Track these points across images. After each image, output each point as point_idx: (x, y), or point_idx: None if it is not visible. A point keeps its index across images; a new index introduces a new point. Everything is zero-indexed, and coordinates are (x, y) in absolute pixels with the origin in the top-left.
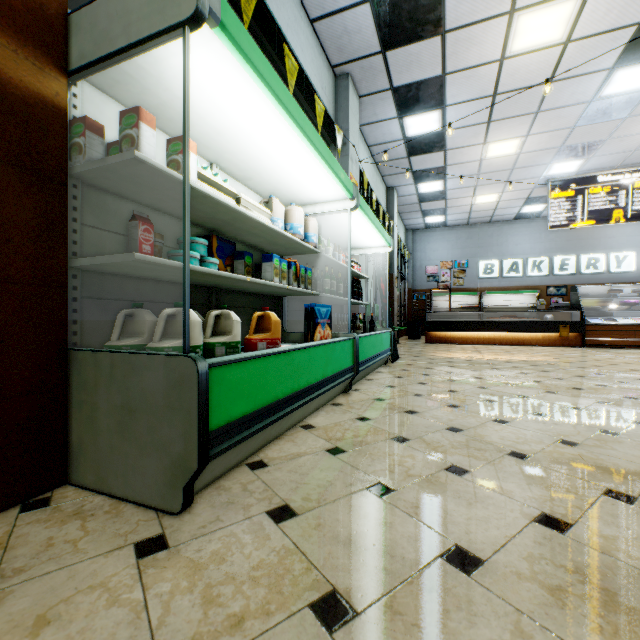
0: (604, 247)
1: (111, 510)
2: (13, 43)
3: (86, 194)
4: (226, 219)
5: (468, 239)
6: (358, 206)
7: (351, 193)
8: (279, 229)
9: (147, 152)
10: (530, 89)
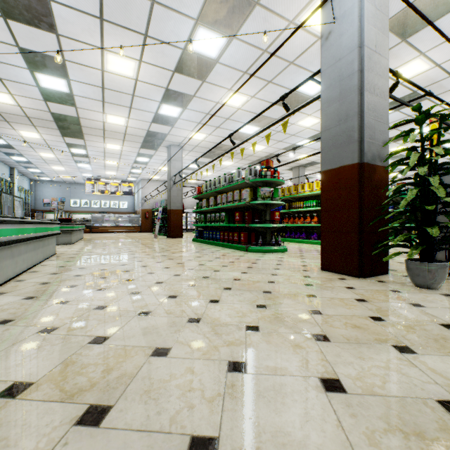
0: (119, 199)
1: None
2: None
3: None
4: None
5: (66, 189)
6: None
7: None
8: None
9: None
10: (55, 161)
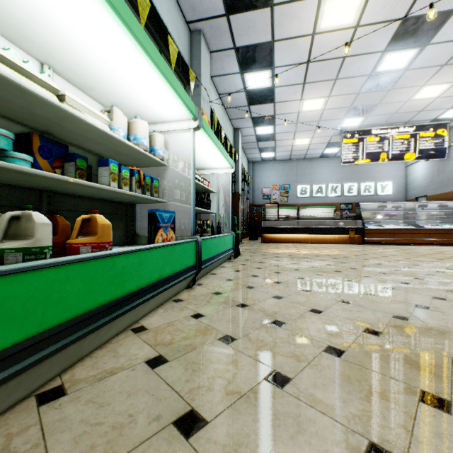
0: (374, 178)
1: None
2: None
3: None
4: (48, 116)
5: (290, 170)
6: (201, 127)
7: (193, 113)
8: (117, 136)
9: None
10: (332, 61)
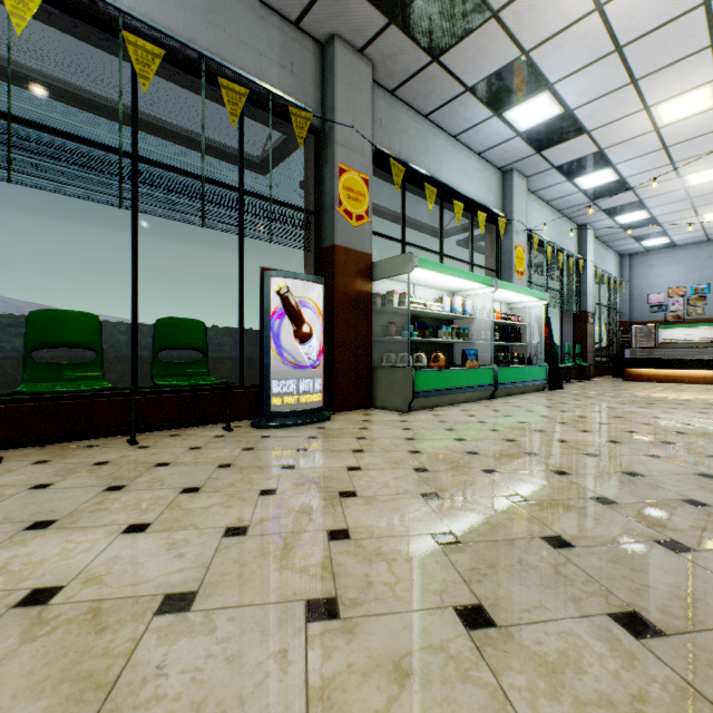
0: None
1: (388, 411)
2: (362, 280)
3: (374, 315)
4: (420, 313)
5: (710, 258)
6: (497, 289)
7: (490, 285)
8: (446, 313)
9: (395, 303)
10: (706, 135)
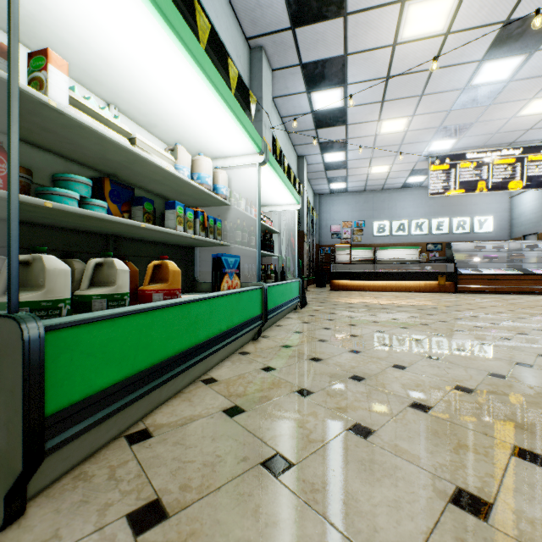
0: (470, 212)
1: None
2: None
3: None
4: (120, 160)
5: (365, 203)
6: (267, 161)
7: (259, 147)
8: (183, 176)
9: None
10: (417, 74)
